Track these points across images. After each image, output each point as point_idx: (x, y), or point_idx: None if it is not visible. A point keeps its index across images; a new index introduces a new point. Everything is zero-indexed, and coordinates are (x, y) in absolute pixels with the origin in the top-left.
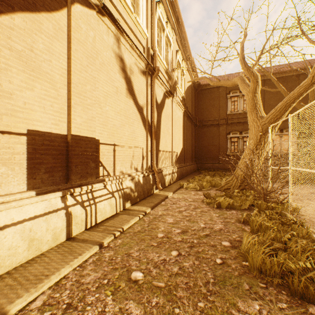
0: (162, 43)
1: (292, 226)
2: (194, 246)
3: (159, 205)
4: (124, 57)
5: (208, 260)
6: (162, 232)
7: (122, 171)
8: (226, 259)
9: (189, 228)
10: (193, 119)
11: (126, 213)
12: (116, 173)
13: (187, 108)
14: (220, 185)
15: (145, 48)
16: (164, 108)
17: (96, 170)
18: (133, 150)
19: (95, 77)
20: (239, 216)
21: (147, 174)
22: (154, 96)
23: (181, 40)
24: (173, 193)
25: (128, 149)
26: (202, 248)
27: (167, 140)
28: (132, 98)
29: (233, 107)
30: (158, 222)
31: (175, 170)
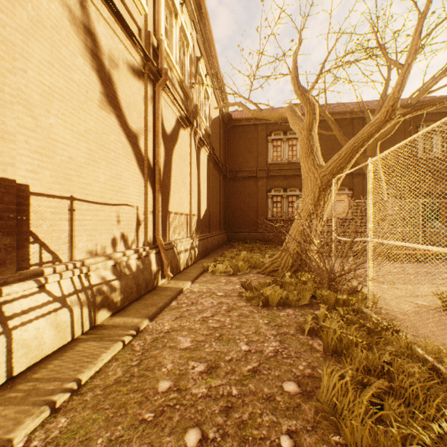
0: (173, 35)
1: (382, 334)
2: (234, 406)
3: (166, 309)
4: (96, 30)
5: (265, 444)
6: (167, 376)
7: (92, 250)
8: (299, 432)
9: (221, 356)
10: (222, 167)
11: (96, 337)
12: (76, 255)
13: (214, 149)
14: (264, 266)
15: (142, 31)
16: (178, 143)
17: (20, 251)
18: (116, 211)
19: (14, 43)
20: (299, 319)
21: (146, 254)
22: (159, 118)
23: (205, 43)
24: (192, 282)
25: (106, 209)
26: (249, 409)
27: (183, 195)
28: (114, 113)
29: (275, 154)
30: (162, 350)
31: (195, 243)
